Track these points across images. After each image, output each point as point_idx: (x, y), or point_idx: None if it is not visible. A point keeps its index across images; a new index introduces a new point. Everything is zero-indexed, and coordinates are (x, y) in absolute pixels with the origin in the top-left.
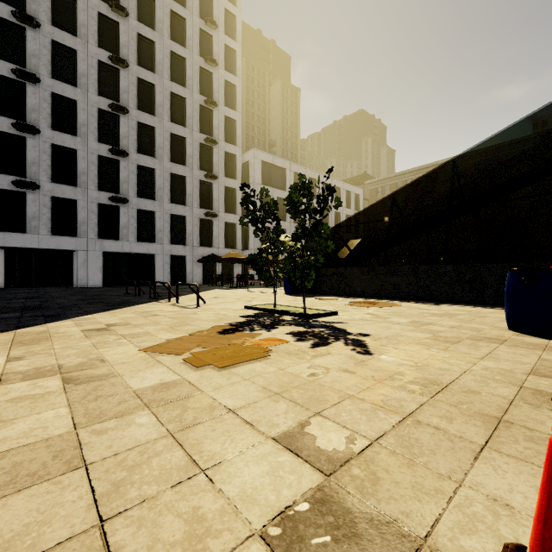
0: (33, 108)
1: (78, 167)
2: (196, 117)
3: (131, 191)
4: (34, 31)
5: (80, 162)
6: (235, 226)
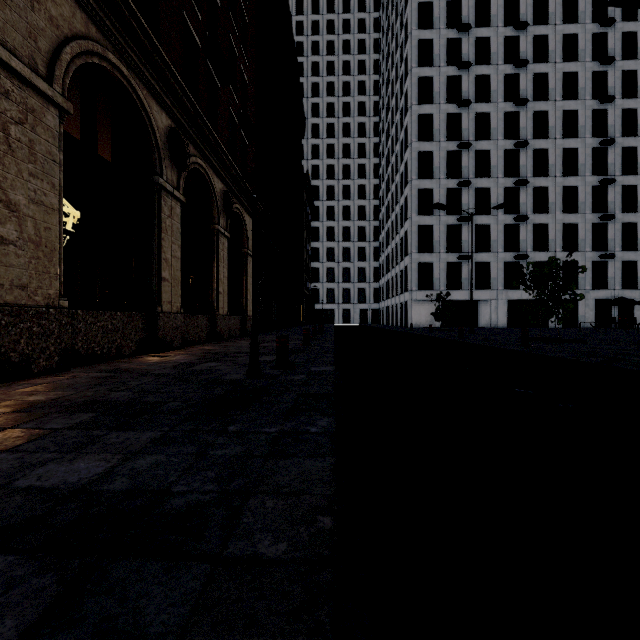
0: (465, 203)
1: (490, 238)
2: (587, 162)
3: (528, 247)
4: (465, 150)
5: (492, 233)
6: (634, 264)
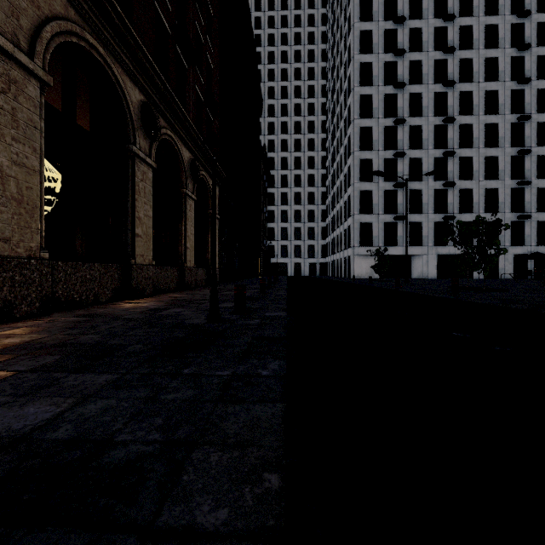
0: (400, 172)
1: (422, 201)
2: (507, 135)
3: (455, 209)
4: (400, 126)
5: (423, 197)
6: None
